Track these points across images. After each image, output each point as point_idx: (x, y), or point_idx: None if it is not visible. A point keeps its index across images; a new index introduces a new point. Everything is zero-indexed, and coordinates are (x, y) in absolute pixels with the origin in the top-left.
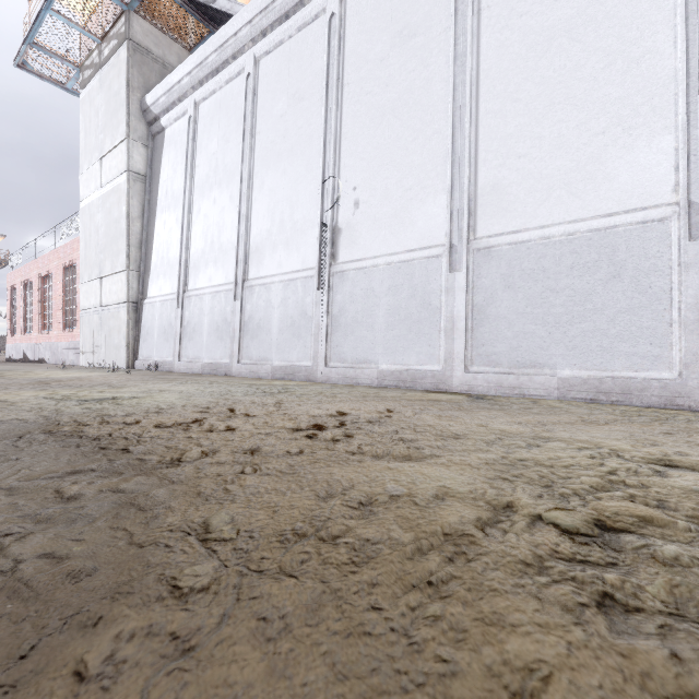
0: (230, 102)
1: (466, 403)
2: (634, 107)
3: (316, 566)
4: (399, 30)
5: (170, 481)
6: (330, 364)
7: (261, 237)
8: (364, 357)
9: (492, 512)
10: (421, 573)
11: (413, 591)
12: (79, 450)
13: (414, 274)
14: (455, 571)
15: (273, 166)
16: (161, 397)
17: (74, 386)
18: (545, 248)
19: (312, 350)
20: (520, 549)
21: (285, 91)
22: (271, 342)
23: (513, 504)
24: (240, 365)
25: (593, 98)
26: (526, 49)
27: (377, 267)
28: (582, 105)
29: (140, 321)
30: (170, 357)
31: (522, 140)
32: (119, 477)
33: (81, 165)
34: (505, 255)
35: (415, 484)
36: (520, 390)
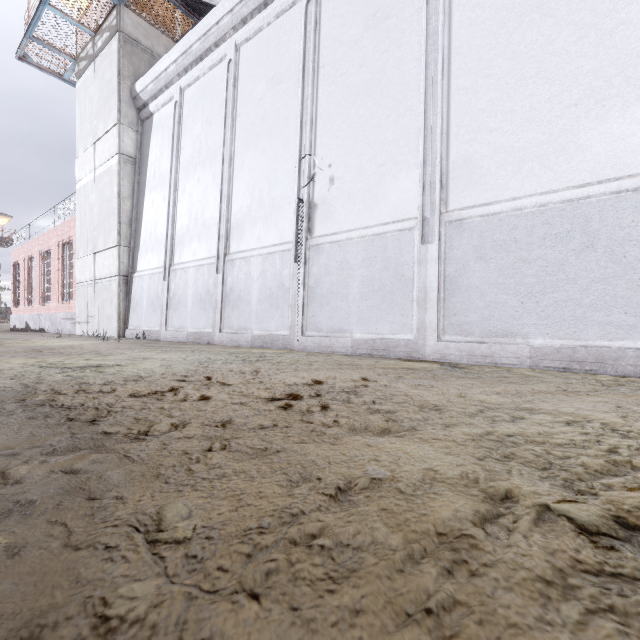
0: (213, 87)
1: (440, 372)
2: (607, 78)
3: (284, 582)
4: (372, 12)
5: (131, 459)
6: (306, 333)
7: (241, 213)
8: (339, 327)
9: (490, 504)
10: (415, 595)
11: (408, 626)
12: (44, 422)
13: (387, 247)
14: (458, 591)
15: (253, 146)
16: (143, 364)
17: (64, 353)
18: (517, 219)
19: (290, 319)
20: (535, 560)
21: (264, 75)
22: (251, 312)
23: (513, 492)
24: (222, 334)
25: (565, 71)
26: (498, 26)
27: (351, 240)
28: (554, 78)
29: (130, 293)
30: (158, 327)
31: (494, 114)
32: (77, 455)
33: (77, 149)
34: (476, 226)
35: (398, 465)
36: (492, 359)
